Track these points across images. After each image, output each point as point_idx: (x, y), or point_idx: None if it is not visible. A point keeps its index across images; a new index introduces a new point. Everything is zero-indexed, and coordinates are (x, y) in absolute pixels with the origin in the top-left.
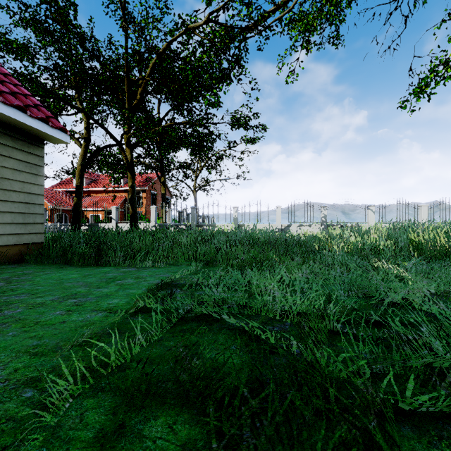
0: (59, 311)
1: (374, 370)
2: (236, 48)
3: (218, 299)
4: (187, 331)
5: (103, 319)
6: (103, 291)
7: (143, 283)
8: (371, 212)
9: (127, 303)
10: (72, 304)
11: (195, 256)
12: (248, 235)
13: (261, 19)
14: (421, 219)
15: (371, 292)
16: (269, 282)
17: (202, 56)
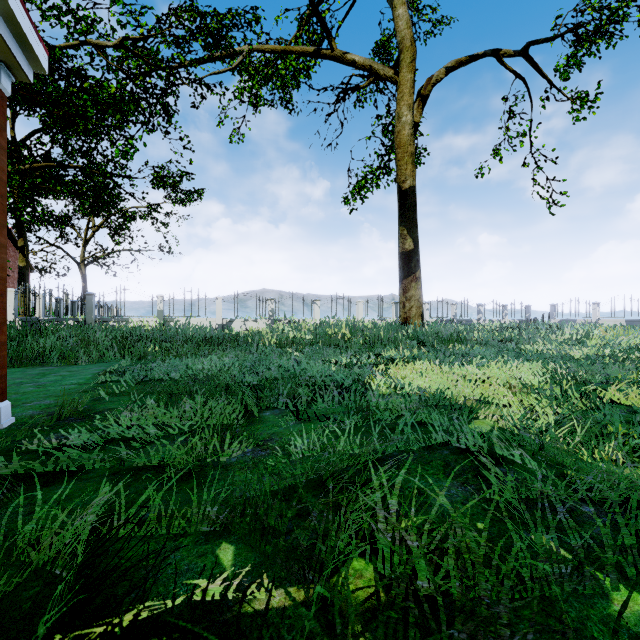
0: (31, 388)
1: (244, 381)
2: (162, 92)
3: (164, 372)
4: (150, 383)
5: (80, 386)
6: (50, 379)
7: (84, 373)
8: (317, 307)
9: (87, 381)
10: (35, 385)
11: (123, 353)
12: (179, 332)
13: (196, 62)
14: (358, 314)
15: (268, 362)
16: (201, 362)
17: (107, 79)
